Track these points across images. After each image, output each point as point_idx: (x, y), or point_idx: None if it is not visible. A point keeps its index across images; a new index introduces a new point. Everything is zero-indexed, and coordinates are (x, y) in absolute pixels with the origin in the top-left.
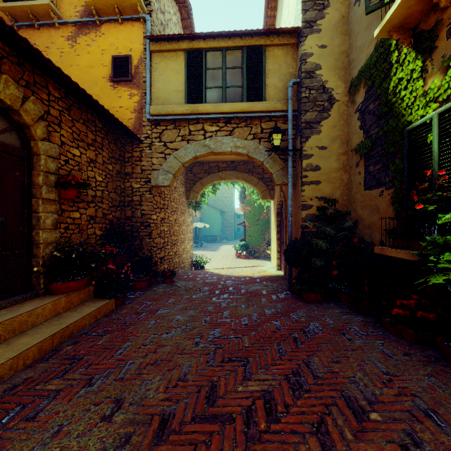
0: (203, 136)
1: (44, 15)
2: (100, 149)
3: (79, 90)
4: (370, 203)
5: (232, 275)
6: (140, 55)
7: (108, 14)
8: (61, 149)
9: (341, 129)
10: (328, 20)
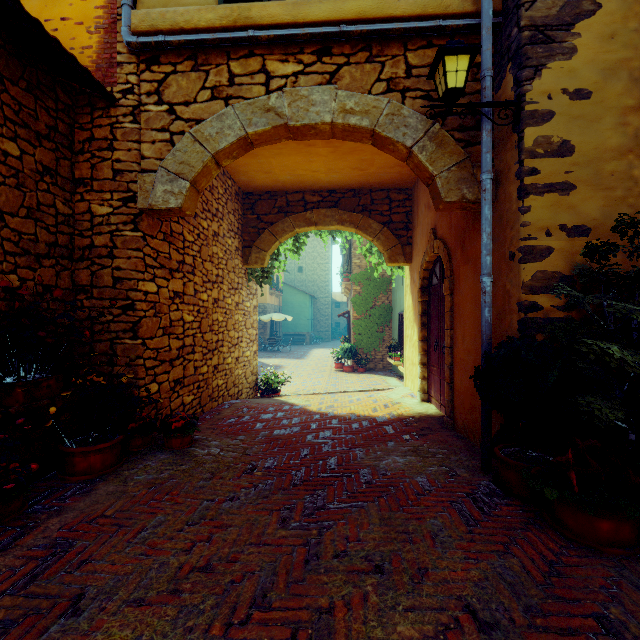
0: (263, 87)
1: None
2: None
3: None
4: None
5: (333, 414)
6: None
7: None
8: None
9: (630, 42)
10: None
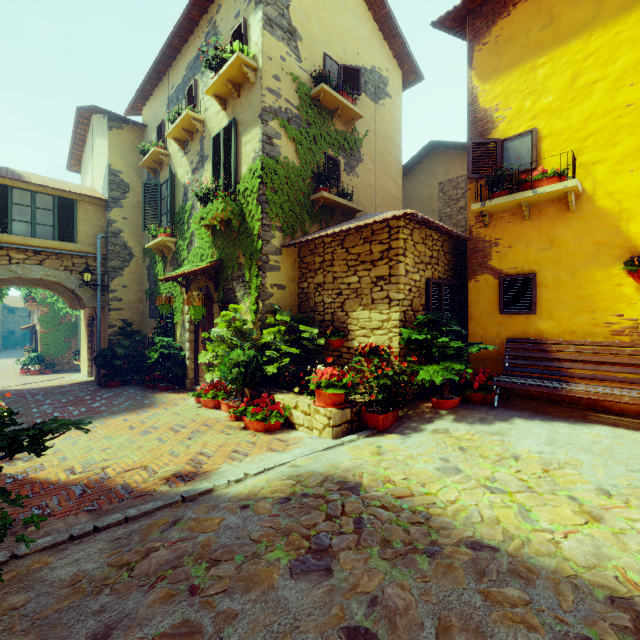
0: (8, 261)
1: None
2: None
3: None
4: (151, 326)
5: (35, 388)
6: None
7: None
8: None
9: (138, 275)
10: (129, 202)
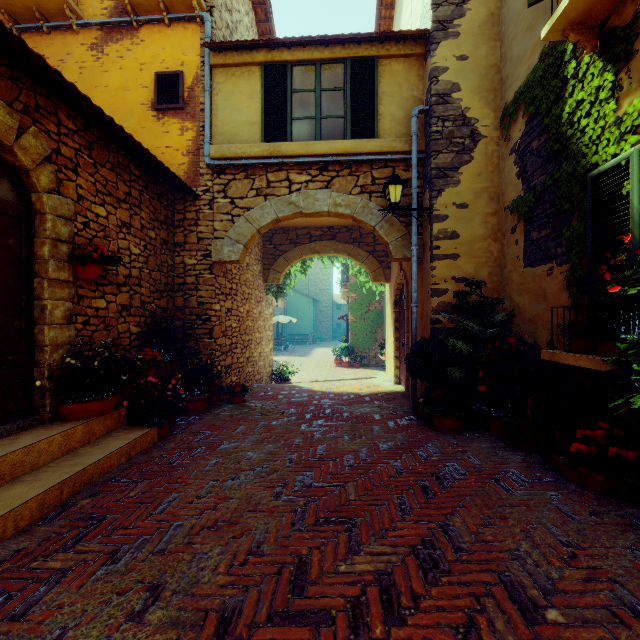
0: (287, 189)
1: (56, 13)
2: (137, 207)
3: (103, 119)
4: (533, 286)
5: (330, 392)
6: (196, 71)
7: (149, 12)
8: (78, 205)
9: (489, 178)
10: (469, 19)
